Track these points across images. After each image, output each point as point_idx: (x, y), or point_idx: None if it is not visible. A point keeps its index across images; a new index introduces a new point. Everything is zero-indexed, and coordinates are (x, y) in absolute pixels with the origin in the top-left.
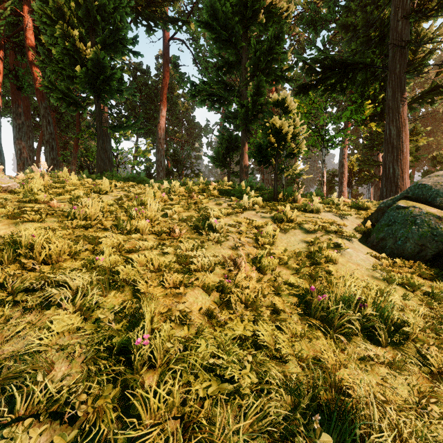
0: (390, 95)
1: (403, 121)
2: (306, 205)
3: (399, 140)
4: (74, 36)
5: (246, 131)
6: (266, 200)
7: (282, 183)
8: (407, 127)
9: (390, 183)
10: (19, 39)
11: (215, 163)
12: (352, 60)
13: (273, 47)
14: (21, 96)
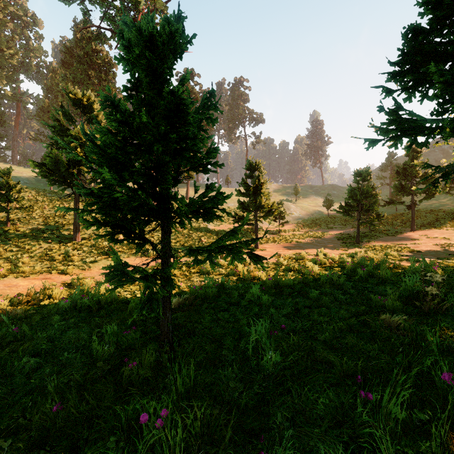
0: None
1: None
2: None
3: None
4: None
5: None
6: None
7: None
8: None
9: None
10: None
11: None
12: None
13: None
14: None
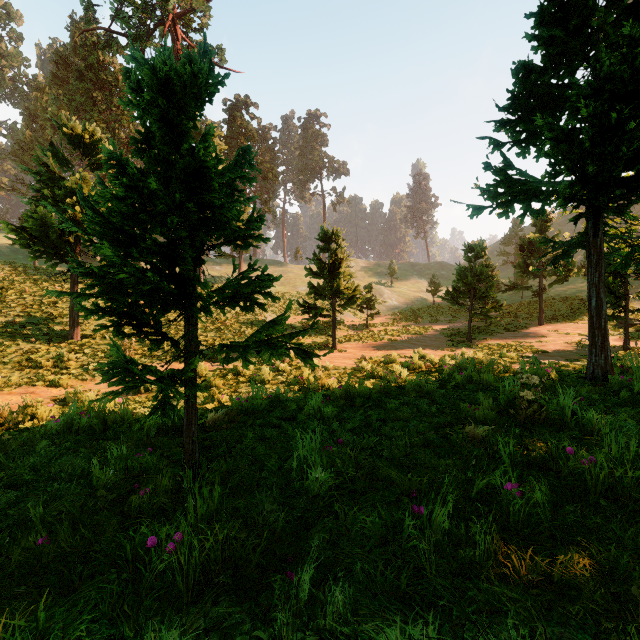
0: None
1: None
2: None
3: None
4: None
5: None
6: None
7: None
8: None
9: None
10: None
11: None
12: None
13: None
14: None
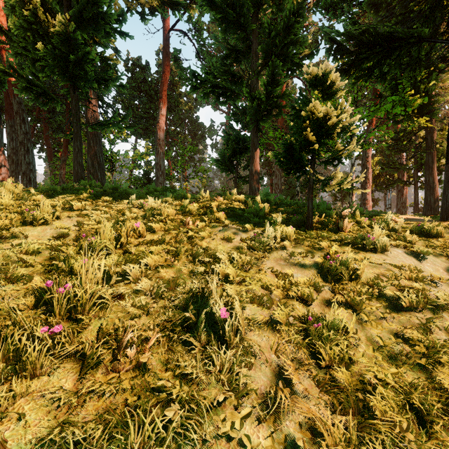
0: None
1: None
2: (361, 238)
3: None
4: (35, 3)
5: (256, 130)
6: (294, 225)
7: (297, 190)
8: None
9: None
10: None
11: (220, 167)
12: (402, 33)
13: (291, 25)
14: None
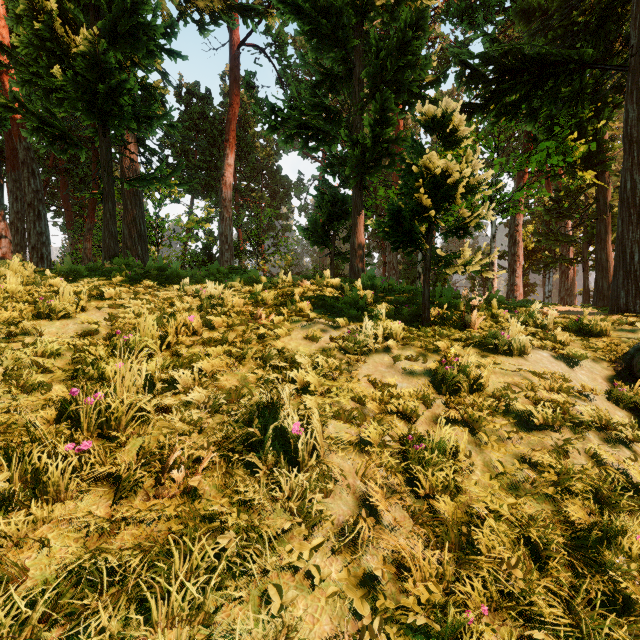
0: (634, 116)
1: None
2: (493, 337)
3: None
4: (50, 12)
5: (360, 187)
6: (406, 320)
7: (418, 271)
8: None
9: (635, 281)
10: None
11: (310, 239)
12: (557, 55)
13: (407, 42)
14: None
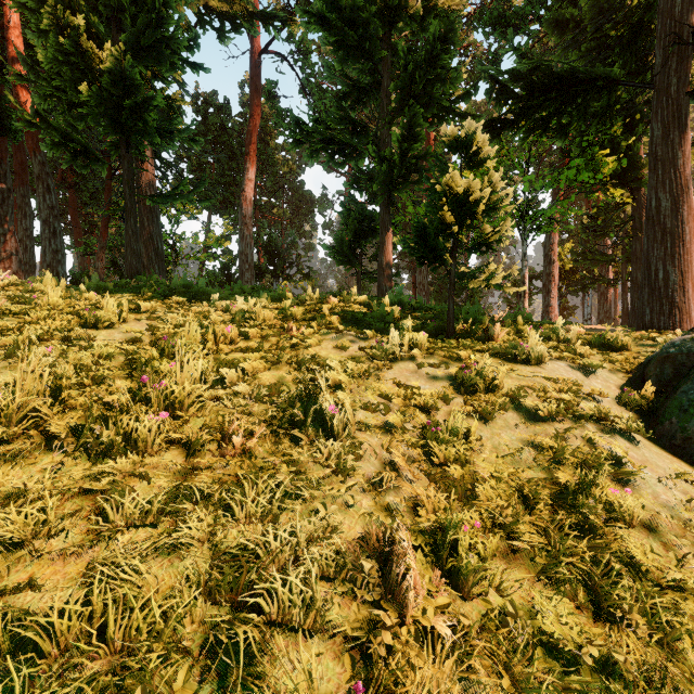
0: (659, 135)
1: (684, 183)
2: (514, 348)
3: (677, 218)
4: (76, 27)
5: (388, 204)
6: (432, 334)
7: None
8: (691, 195)
9: (659, 297)
10: (0, 46)
11: (336, 258)
12: (585, 73)
13: (436, 56)
14: (6, 145)
